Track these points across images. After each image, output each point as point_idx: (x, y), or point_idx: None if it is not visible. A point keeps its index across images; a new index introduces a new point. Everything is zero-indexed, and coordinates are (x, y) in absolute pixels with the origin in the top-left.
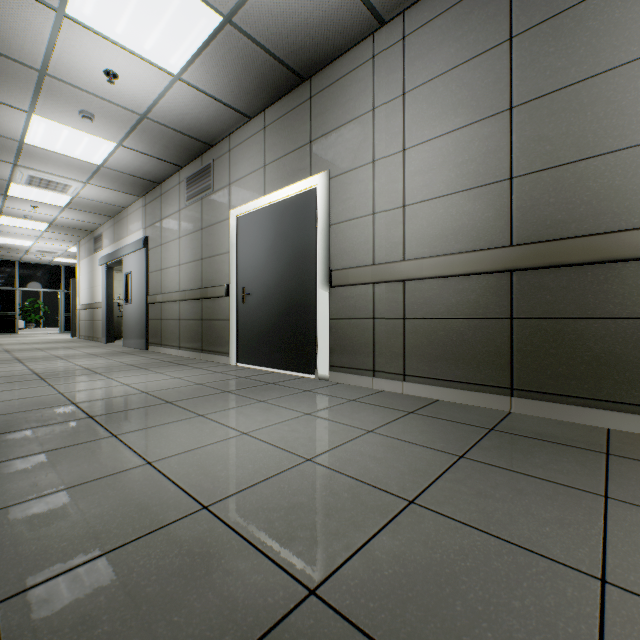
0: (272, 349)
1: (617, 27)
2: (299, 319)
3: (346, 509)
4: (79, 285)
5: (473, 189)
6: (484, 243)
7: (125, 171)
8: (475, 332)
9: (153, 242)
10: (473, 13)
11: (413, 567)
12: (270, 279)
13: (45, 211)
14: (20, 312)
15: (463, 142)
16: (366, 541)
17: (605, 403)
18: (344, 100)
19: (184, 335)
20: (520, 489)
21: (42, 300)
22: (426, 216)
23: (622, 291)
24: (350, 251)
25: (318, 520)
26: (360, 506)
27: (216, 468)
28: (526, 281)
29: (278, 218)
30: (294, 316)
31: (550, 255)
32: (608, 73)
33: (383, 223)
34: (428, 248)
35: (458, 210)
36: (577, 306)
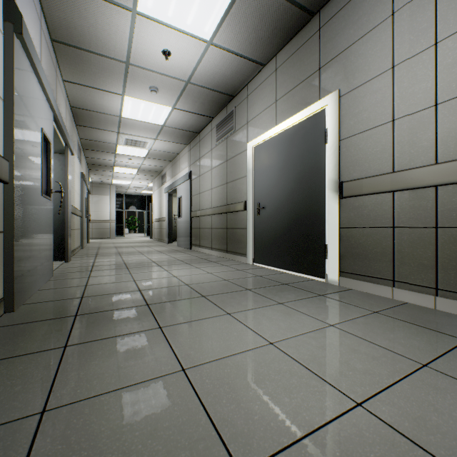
0: (282, 253)
1: None
2: (308, 228)
3: None
4: (154, 207)
5: None
6: None
7: (177, 127)
8: None
9: (194, 174)
10: None
11: None
12: (281, 194)
13: (135, 161)
14: (126, 224)
15: None
16: None
17: None
18: (356, 18)
19: (214, 239)
20: None
21: (137, 217)
22: None
23: None
24: (363, 162)
25: None
26: None
27: (247, 394)
28: None
29: (288, 142)
30: (303, 225)
31: None
32: None
33: (405, 128)
34: None
35: None
36: None
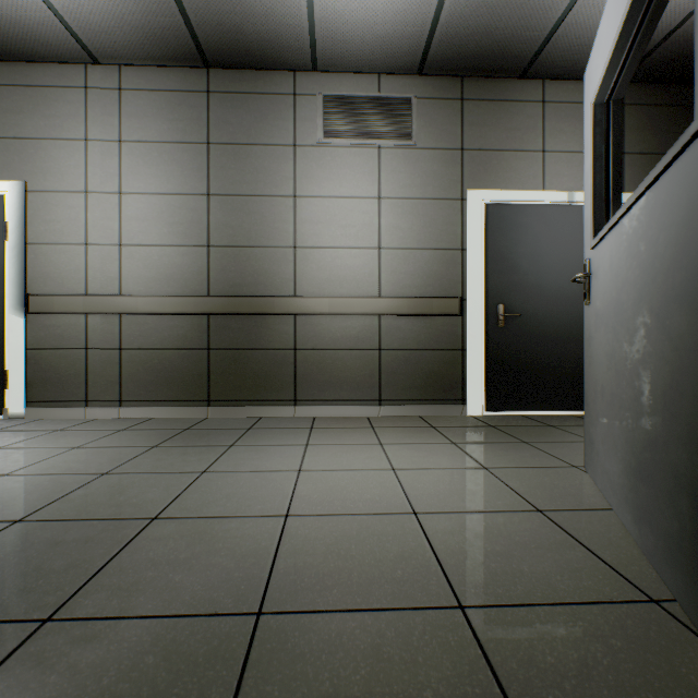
0: None
1: (267, 172)
2: None
3: (48, 488)
4: None
5: (182, 247)
6: (191, 291)
7: None
8: (184, 360)
9: None
10: (182, 107)
11: (98, 495)
12: None
13: None
14: None
15: (175, 206)
16: (64, 495)
17: (261, 402)
18: (49, 113)
19: None
20: (186, 453)
21: None
22: (143, 259)
23: (269, 333)
24: (57, 277)
25: (21, 498)
26: (61, 484)
27: None
28: (219, 322)
29: None
30: None
31: (232, 306)
32: (263, 197)
33: (98, 256)
34: (145, 287)
35: (171, 260)
36: (248, 341)
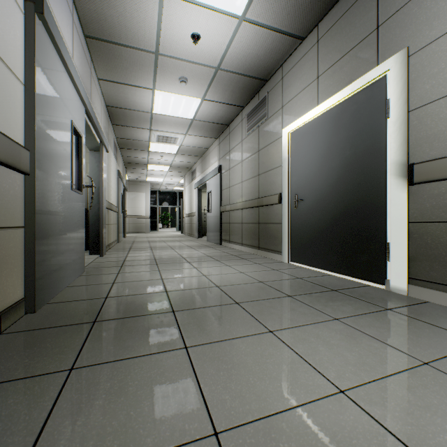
0: (326, 252)
1: None
2: (361, 222)
3: None
4: (184, 202)
5: None
6: None
7: (207, 120)
8: None
9: (224, 168)
10: None
11: None
12: (324, 184)
13: (167, 158)
14: (160, 219)
15: None
16: None
17: None
18: None
19: (245, 235)
20: None
21: (169, 212)
22: None
23: None
24: (446, 135)
25: None
26: None
27: None
28: None
29: (333, 122)
30: (354, 219)
31: None
32: None
33: None
34: None
35: None
36: None
